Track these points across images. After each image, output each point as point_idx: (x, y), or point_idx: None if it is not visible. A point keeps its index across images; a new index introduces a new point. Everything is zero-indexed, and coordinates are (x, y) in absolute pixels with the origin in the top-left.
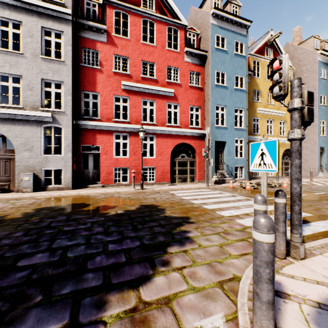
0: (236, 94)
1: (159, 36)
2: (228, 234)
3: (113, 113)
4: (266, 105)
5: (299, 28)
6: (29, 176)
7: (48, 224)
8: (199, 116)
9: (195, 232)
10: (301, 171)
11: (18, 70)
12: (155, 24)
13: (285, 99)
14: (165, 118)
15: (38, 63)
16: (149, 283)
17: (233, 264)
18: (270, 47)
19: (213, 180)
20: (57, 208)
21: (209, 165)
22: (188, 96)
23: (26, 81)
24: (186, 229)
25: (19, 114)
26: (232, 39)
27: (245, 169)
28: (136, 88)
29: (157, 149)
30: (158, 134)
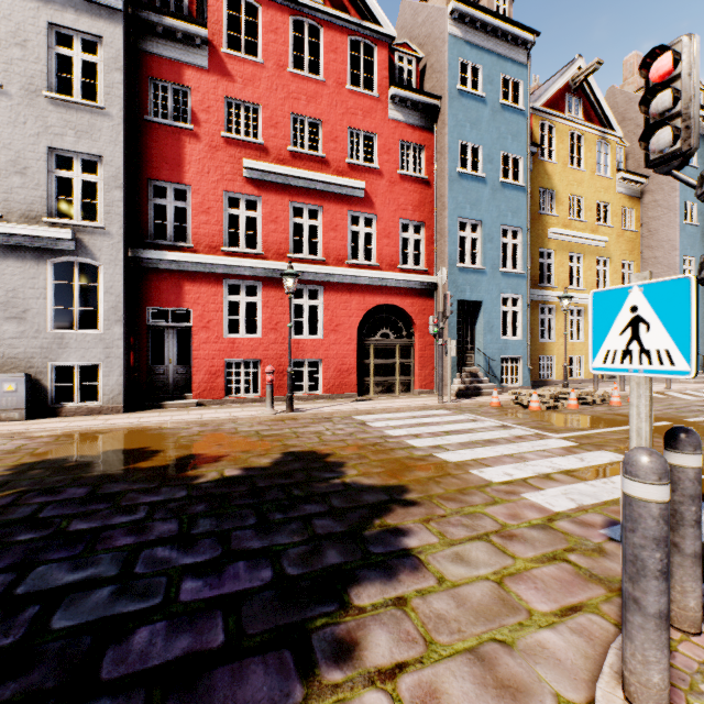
0: (503, 194)
1: (331, 59)
2: (513, 541)
3: (224, 233)
4: (569, 222)
5: (636, 56)
6: (17, 382)
7: (33, 513)
8: (421, 243)
9: (424, 535)
10: None
11: None
12: (322, 32)
13: (609, 210)
14: (344, 248)
15: (40, 109)
16: None
17: (548, 652)
18: (576, 95)
19: (455, 389)
20: (71, 464)
21: (446, 355)
22: (397, 198)
23: (10, 153)
24: (399, 523)
25: None
26: (495, 71)
27: (524, 365)
28: (278, 177)
29: (326, 319)
30: (328, 284)
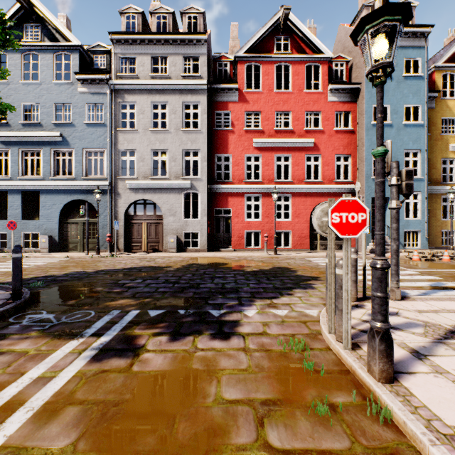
0: (405, 131)
1: (296, 79)
2: None
3: (244, 173)
4: None
5: None
6: (174, 238)
7: (204, 272)
8: (348, 166)
9: (319, 285)
10: (398, 233)
11: (165, 146)
12: (291, 67)
13: None
14: (303, 174)
15: (180, 136)
16: (278, 299)
17: None
18: None
19: (369, 248)
20: (203, 264)
21: None
22: (333, 144)
23: (171, 154)
24: (312, 283)
25: (166, 184)
26: (399, 57)
27: (422, 235)
28: (269, 144)
29: (292, 211)
30: (294, 193)
